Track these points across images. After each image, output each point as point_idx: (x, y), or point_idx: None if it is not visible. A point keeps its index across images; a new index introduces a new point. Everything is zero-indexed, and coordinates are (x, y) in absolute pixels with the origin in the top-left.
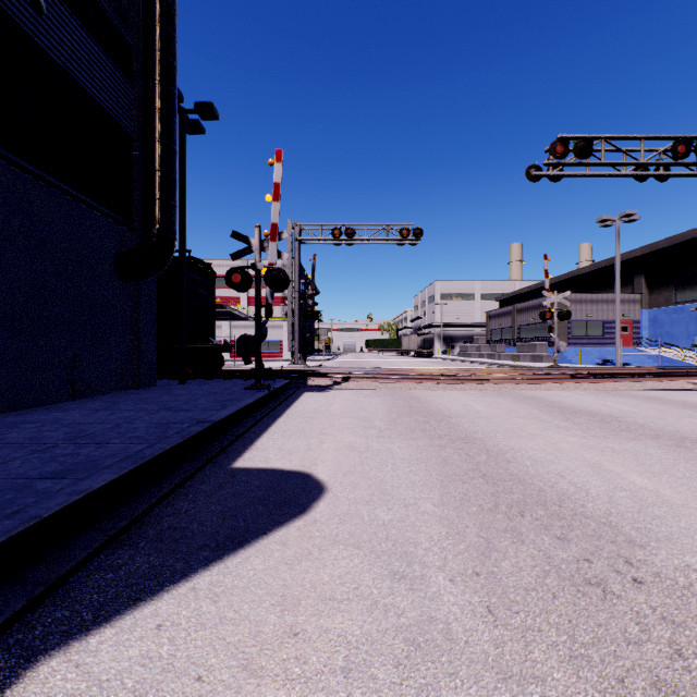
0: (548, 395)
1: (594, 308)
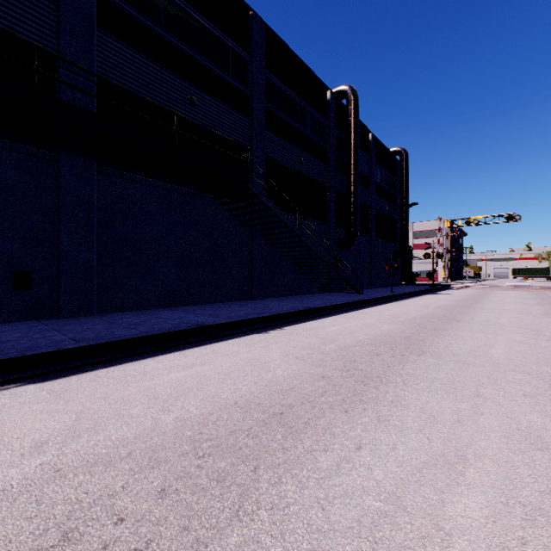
0: None
1: None
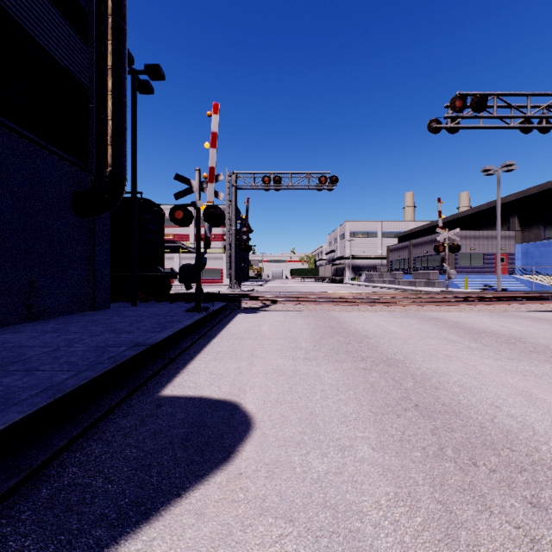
0: (449, 316)
1: (476, 243)
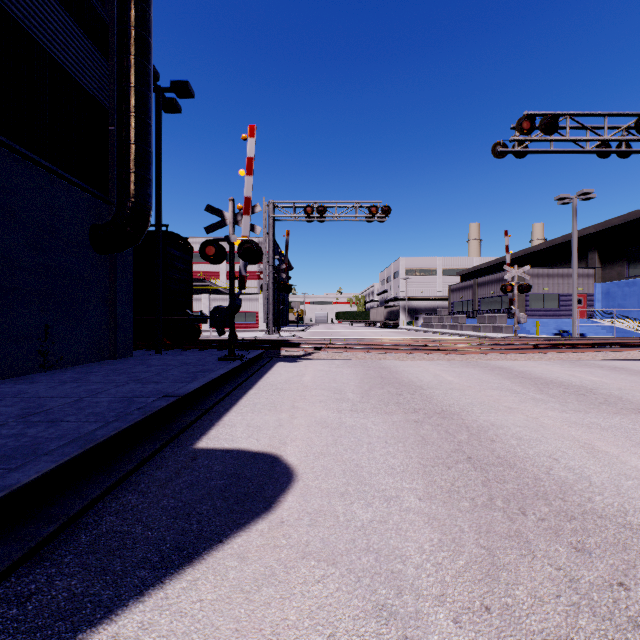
0: (515, 365)
1: (550, 282)
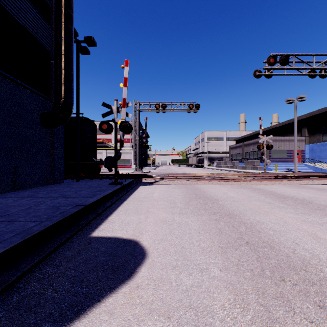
0: (266, 187)
1: (282, 144)
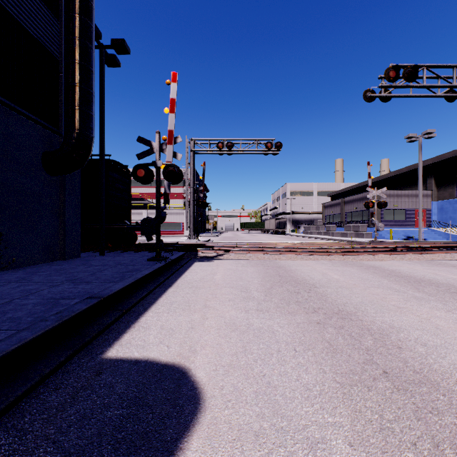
0: (384, 265)
1: (399, 200)
